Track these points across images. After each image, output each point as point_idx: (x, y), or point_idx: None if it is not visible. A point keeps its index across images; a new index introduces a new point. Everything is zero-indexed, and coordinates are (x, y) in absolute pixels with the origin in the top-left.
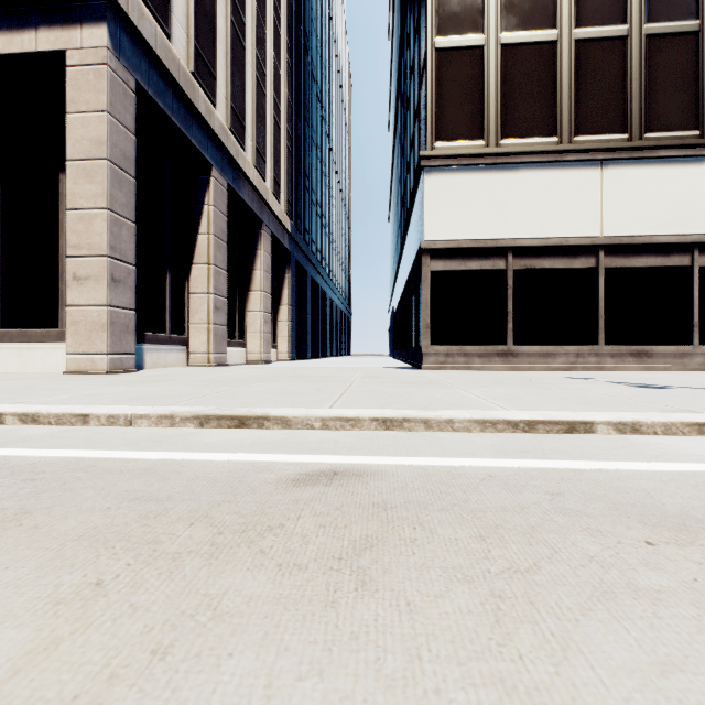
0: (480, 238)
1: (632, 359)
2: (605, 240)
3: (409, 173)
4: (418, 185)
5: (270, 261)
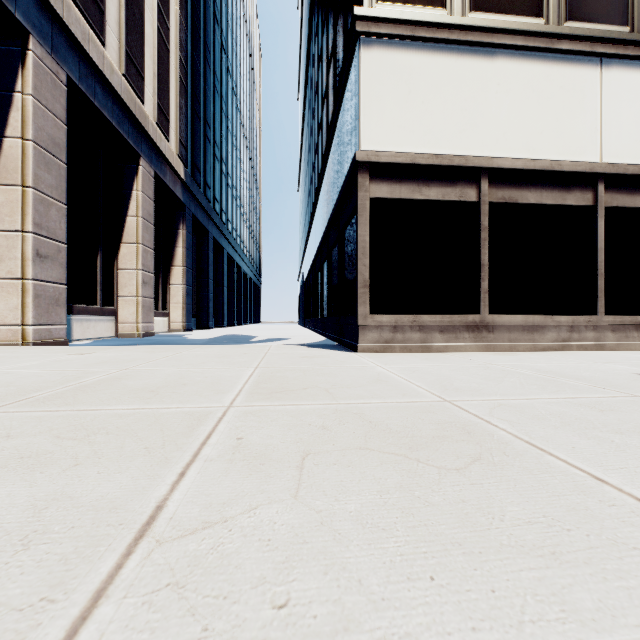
0: (443, 153)
1: (638, 334)
2: (607, 168)
3: (326, 103)
4: (346, 80)
5: (152, 208)
